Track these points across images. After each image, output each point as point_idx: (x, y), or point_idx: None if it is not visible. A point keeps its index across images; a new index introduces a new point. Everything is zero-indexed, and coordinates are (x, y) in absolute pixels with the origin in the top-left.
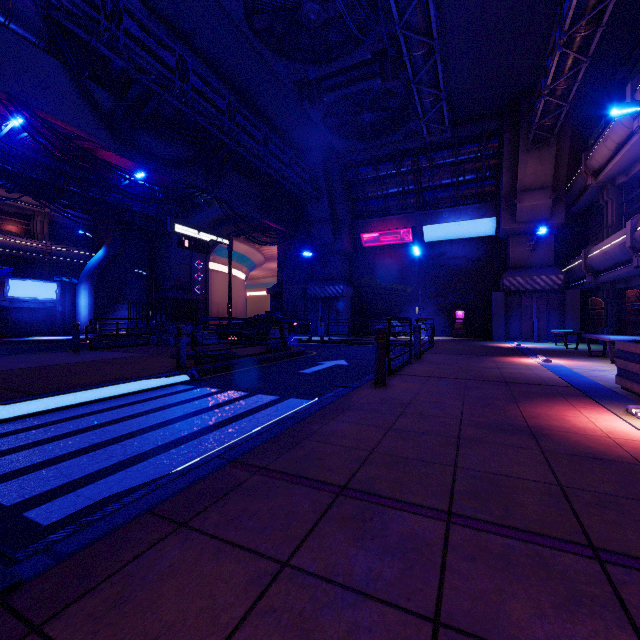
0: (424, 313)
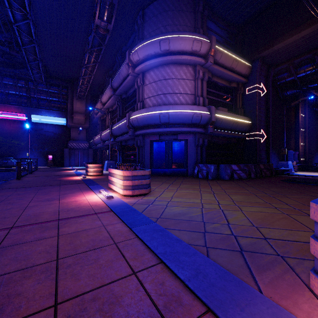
0: (32, 155)
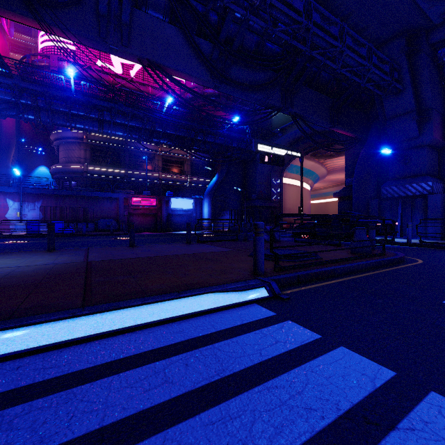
0: None
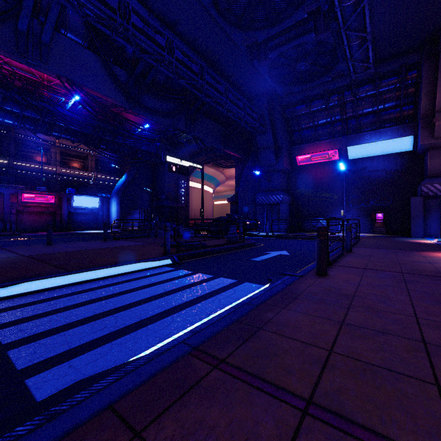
0: (348, 215)
